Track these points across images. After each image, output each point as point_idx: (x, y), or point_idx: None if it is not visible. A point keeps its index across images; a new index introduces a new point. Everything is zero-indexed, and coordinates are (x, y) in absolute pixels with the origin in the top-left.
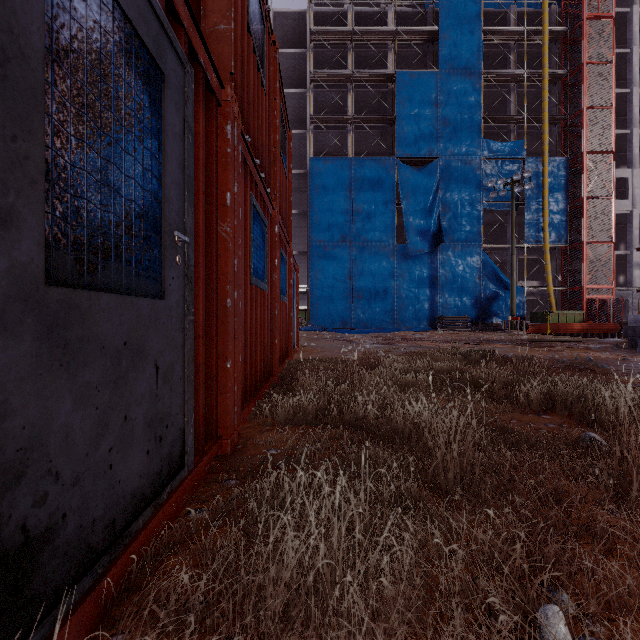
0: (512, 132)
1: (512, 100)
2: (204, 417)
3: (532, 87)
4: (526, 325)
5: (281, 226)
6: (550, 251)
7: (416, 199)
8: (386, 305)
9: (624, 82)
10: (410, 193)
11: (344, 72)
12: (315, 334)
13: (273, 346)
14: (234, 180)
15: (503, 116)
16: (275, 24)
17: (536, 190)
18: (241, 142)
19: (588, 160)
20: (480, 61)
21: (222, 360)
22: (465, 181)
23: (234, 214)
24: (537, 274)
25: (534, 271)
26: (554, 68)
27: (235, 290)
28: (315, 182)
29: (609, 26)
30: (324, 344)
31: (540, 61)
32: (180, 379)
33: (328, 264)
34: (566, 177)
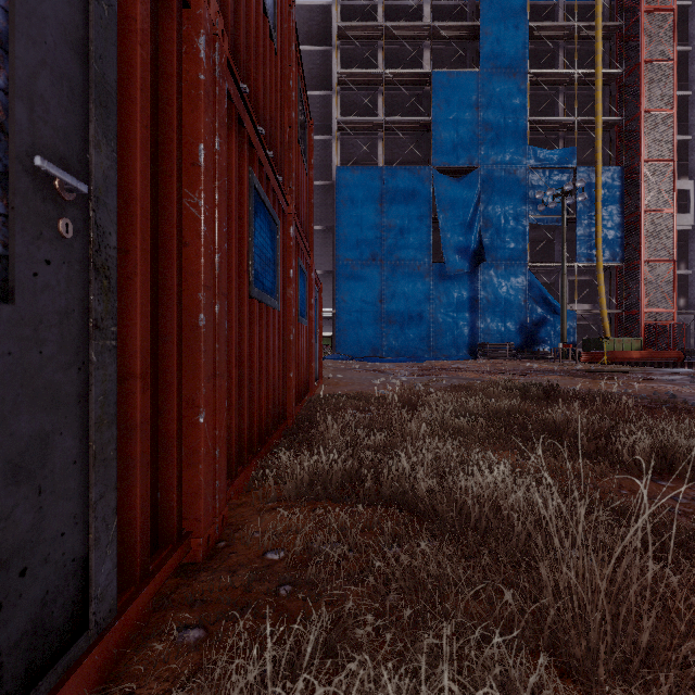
0: (561, 139)
1: (561, 103)
2: (147, 514)
3: (583, 89)
4: (578, 353)
5: (299, 230)
6: (603, 271)
7: (454, 213)
8: (421, 331)
9: (685, 84)
10: (448, 206)
11: (374, 71)
12: (342, 363)
13: (287, 381)
14: (215, 132)
15: (551, 120)
16: (298, 19)
17: (588, 203)
18: (232, 88)
19: (646, 169)
20: (526, 59)
21: (191, 411)
22: (509, 193)
23: (215, 184)
24: (588, 297)
25: (585, 293)
26: (608, 67)
27: (216, 301)
28: (342, 194)
29: (670, 20)
30: (352, 375)
31: (592, 60)
32: (74, 462)
33: (356, 285)
34: (621, 188)
